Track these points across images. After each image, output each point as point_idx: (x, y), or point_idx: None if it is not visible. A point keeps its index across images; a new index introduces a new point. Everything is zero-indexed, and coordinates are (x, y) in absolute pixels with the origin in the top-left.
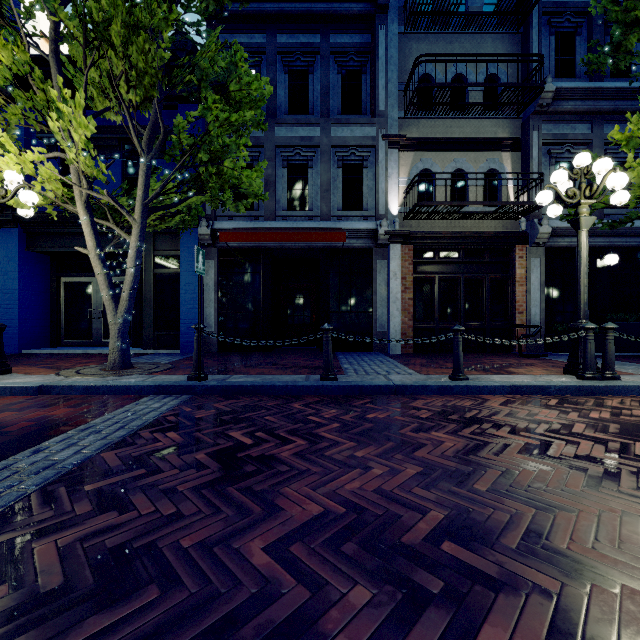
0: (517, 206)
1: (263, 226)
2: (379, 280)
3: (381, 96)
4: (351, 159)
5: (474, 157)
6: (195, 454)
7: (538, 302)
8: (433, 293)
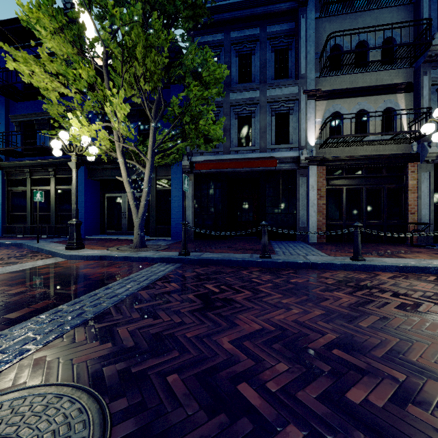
0: (410, 133)
1: (222, 158)
2: (301, 191)
3: (302, 64)
4: (281, 109)
5: (374, 100)
6: (187, 295)
7: (428, 205)
8: (341, 200)
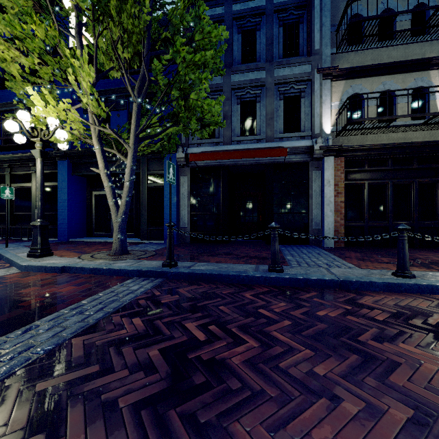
0: None
1: (222, 149)
2: (314, 187)
3: (316, 38)
4: (291, 92)
5: (402, 78)
6: (149, 349)
7: None
8: (363, 197)
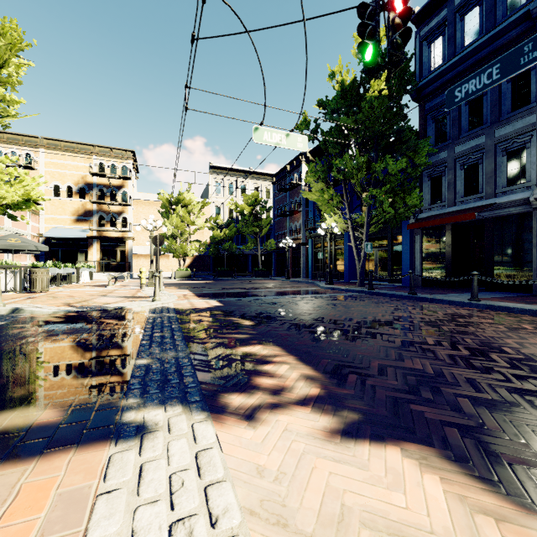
0: None
1: (444, 212)
2: None
3: None
4: (513, 147)
5: None
6: (336, 298)
7: None
8: None
